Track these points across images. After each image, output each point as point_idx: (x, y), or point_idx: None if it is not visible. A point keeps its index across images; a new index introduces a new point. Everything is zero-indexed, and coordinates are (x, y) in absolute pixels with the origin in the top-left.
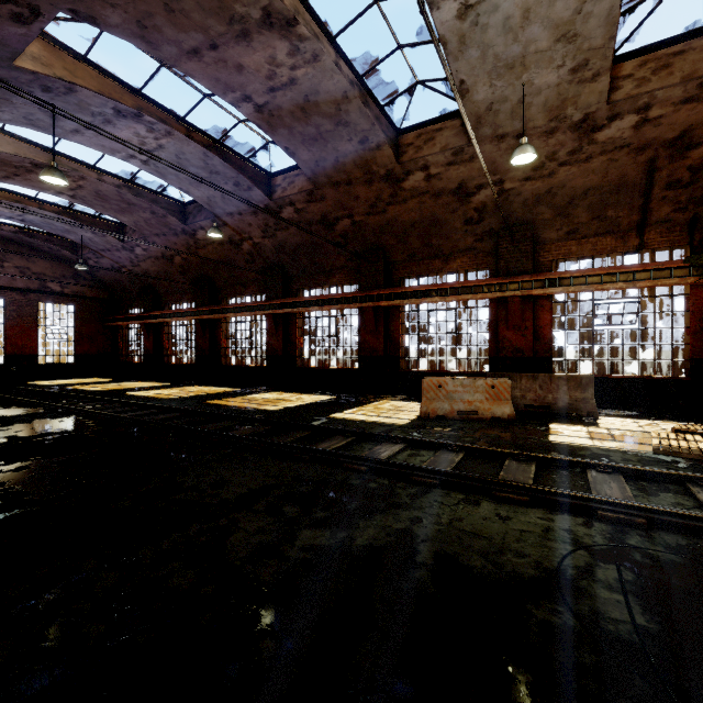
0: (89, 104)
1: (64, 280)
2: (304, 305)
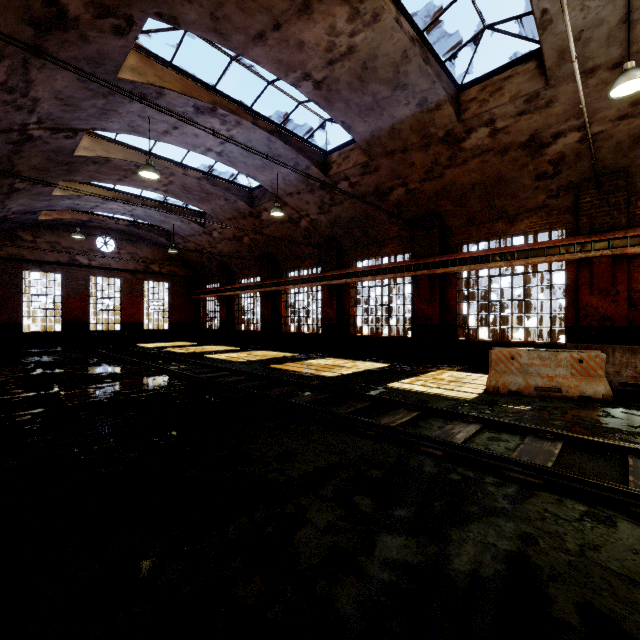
0: (175, 106)
1: (161, 262)
2: (357, 276)
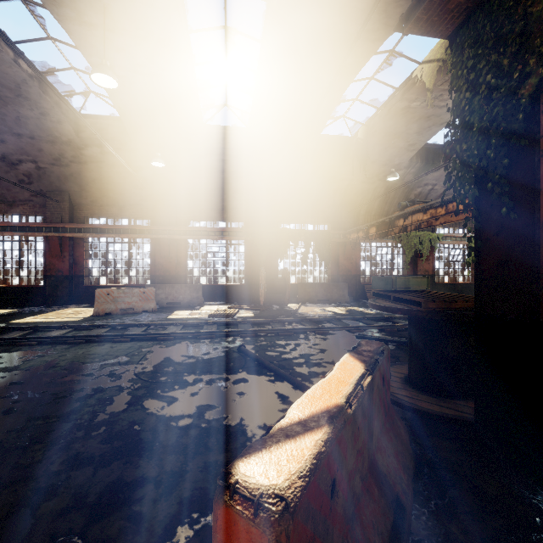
0: None
1: None
2: None
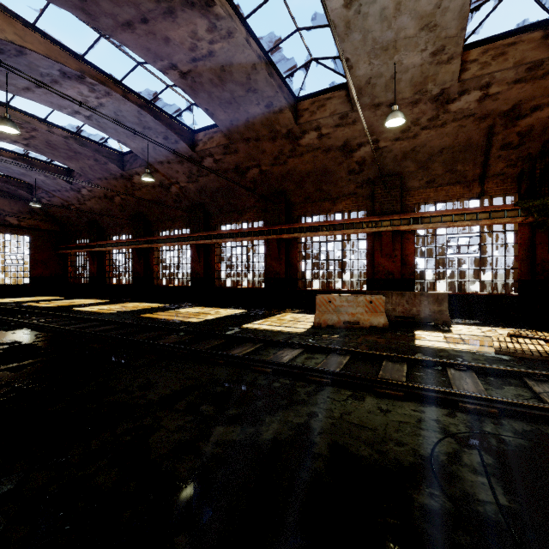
0: (38, 66)
1: (20, 215)
2: (221, 237)
